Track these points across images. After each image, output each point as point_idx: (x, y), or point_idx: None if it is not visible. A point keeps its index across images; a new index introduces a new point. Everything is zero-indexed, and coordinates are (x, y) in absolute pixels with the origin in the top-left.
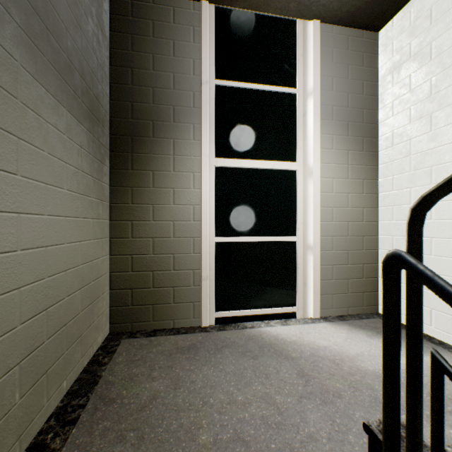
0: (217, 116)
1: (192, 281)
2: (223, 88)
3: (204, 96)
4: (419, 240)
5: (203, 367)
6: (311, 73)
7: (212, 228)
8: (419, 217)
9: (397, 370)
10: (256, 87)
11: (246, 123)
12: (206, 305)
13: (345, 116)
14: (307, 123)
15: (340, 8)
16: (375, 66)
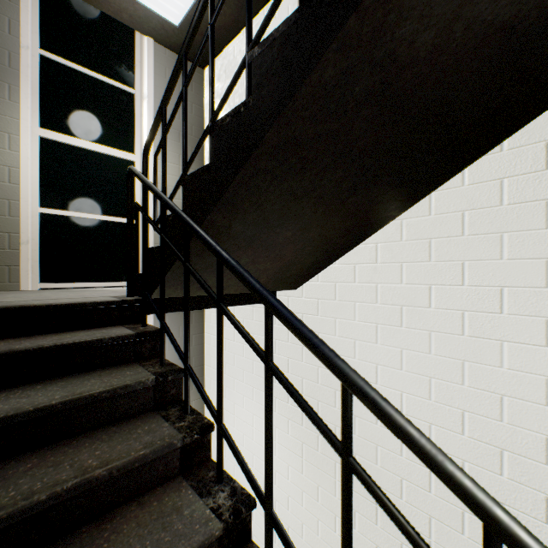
0: (43, 86)
1: (8, 244)
2: (51, 61)
3: (24, 60)
4: (146, 166)
5: (17, 294)
6: (147, 81)
7: (37, 198)
8: (145, 155)
9: (132, 223)
10: (91, 74)
11: (80, 104)
12: (27, 269)
13: (177, 126)
14: (144, 122)
15: (168, 37)
16: (202, 95)
